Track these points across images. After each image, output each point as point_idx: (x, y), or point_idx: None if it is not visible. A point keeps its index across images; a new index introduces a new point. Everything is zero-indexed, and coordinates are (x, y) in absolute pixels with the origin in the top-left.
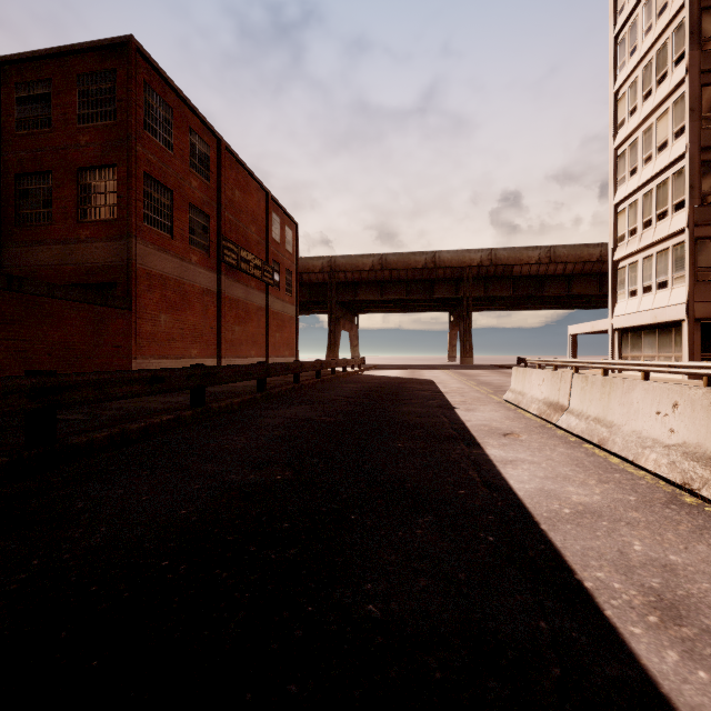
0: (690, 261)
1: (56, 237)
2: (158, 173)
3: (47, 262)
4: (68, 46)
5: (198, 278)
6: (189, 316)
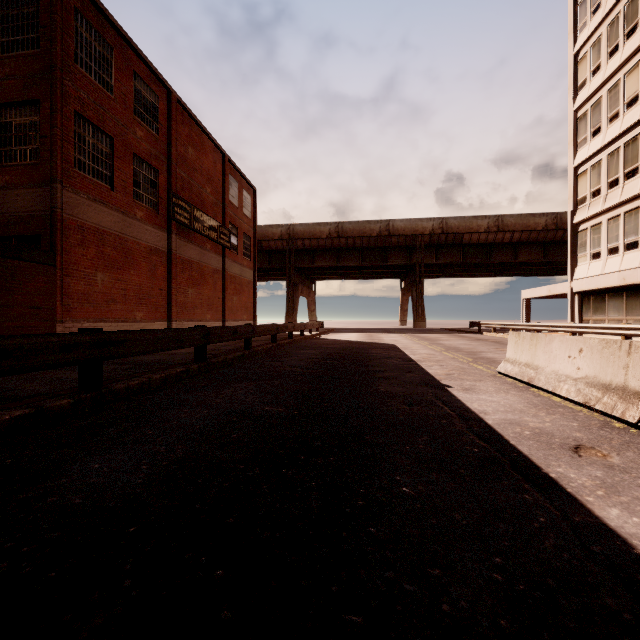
0: None
1: None
2: (93, 115)
3: None
4: None
5: (144, 235)
6: (133, 275)
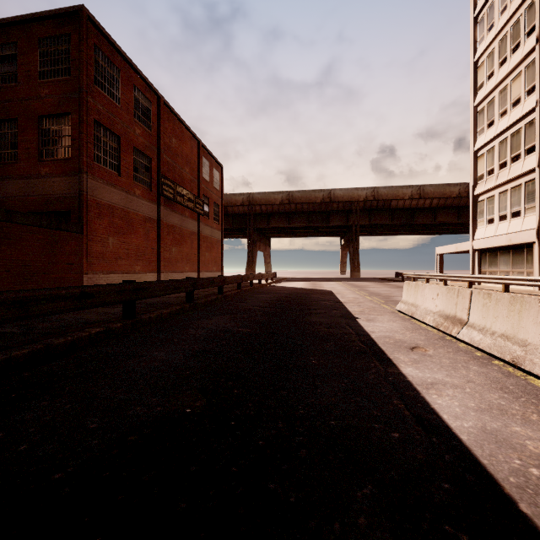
0: None
1: (21, 173)
2: (106, 121)
3: (13, 194)
4: (30, 14)
5: (141, 208)
6: (133, 238)
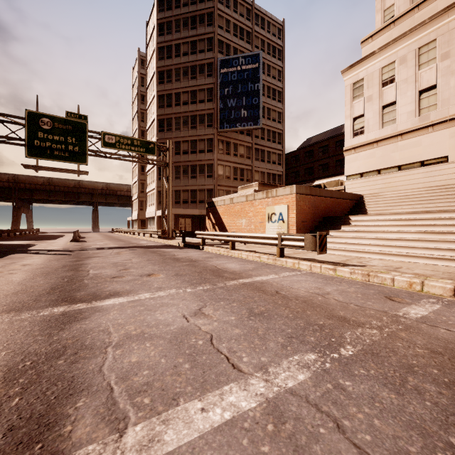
0: (138, 205)
1: None
2: None
3: None
4: None
5: None
6: None
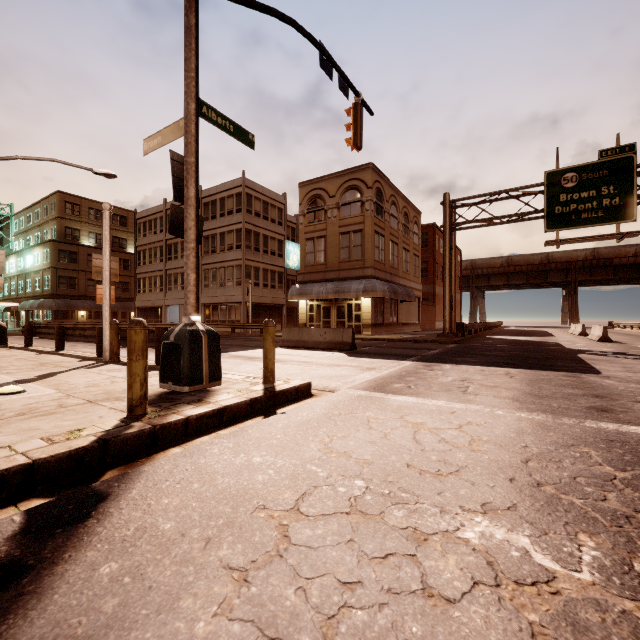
0: None
1: None
2: (436, 260)
3: None
4: None
5: (441, 291)
6: (440, 306)
